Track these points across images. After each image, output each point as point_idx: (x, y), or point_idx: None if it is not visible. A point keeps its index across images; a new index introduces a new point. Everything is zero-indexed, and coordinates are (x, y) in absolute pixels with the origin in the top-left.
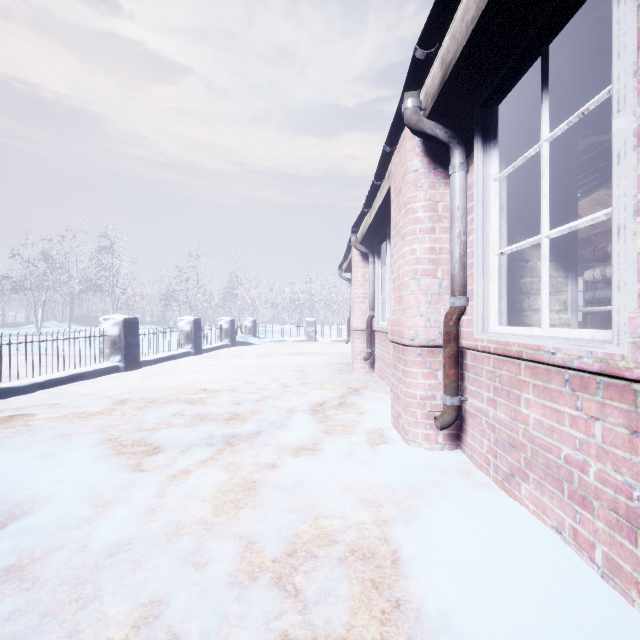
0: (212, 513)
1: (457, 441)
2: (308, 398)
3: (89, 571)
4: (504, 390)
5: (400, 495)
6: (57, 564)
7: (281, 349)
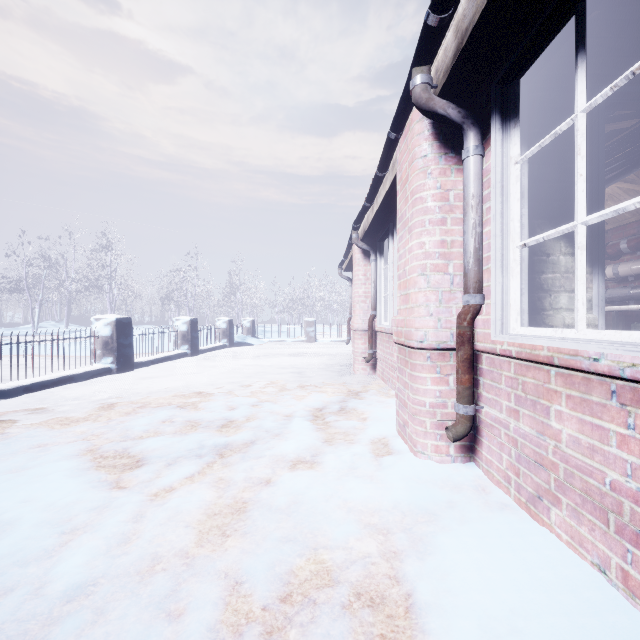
0: (195, 543)
1: (470, 453)
2: (307, 403)
3: (40, 624)
4: (529, 400)
5: (411, 519)
6: (2, 614)
7: (280, 350)
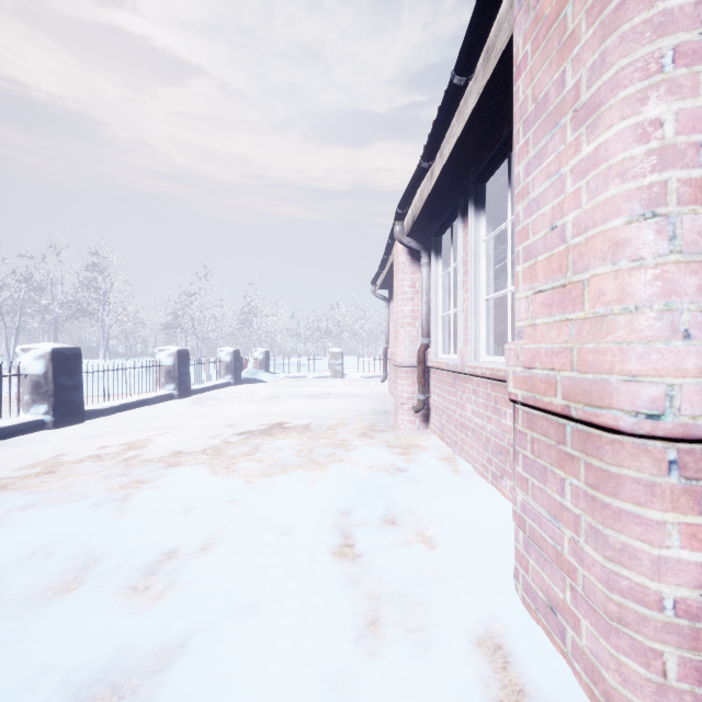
0: None
1: None
2: (325, 495)
3: None
4: None
5: None
6: None
7: (298, 388)
